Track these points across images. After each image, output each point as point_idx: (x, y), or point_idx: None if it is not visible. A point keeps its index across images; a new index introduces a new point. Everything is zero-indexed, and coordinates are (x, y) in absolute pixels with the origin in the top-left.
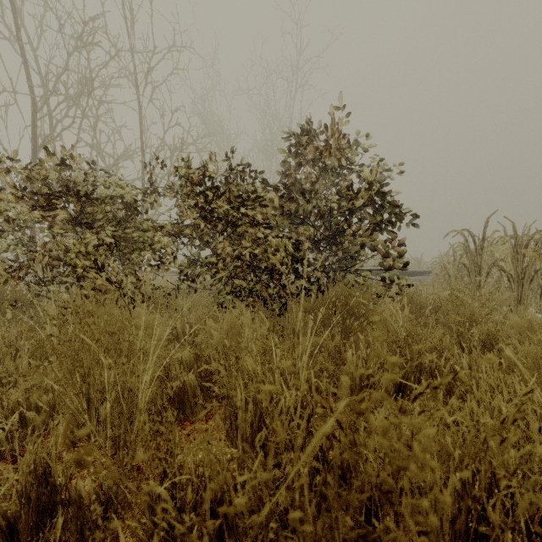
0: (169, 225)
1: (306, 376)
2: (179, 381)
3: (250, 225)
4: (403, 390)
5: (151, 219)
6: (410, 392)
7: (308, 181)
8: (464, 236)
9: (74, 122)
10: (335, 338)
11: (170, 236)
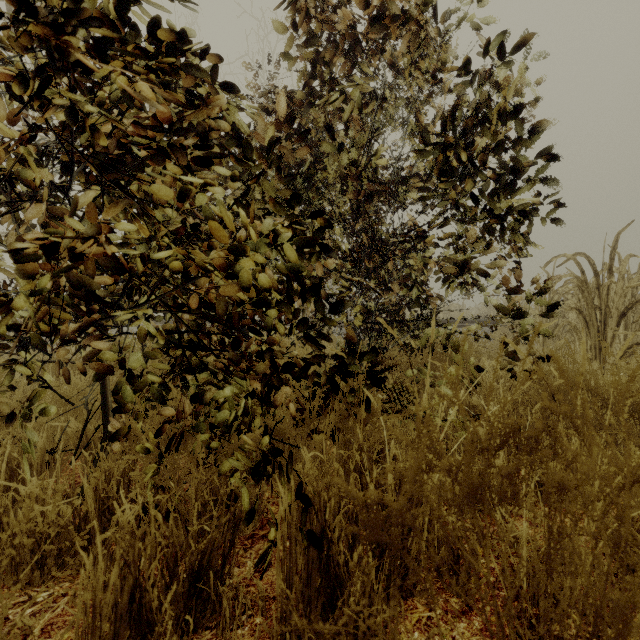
0: None
1: None
2: None
3: None
4: None
5: None
6: None
7: None
8: (578, 264)
9: None
10: None
11: None
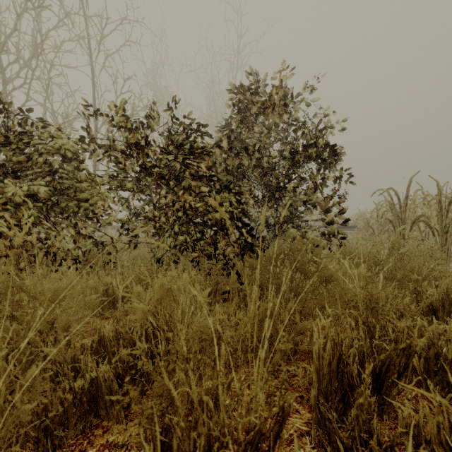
0: (108, 178)
1: (263, 380)
2: (82, 380)
3: (193, 179)
4: (383, 379)
5: (88, 171)
6: (392, 381)
7: (250, 140)
8: (389, 194)
9: (26, 83)
10: (289, 303)
11: (110, 190)
